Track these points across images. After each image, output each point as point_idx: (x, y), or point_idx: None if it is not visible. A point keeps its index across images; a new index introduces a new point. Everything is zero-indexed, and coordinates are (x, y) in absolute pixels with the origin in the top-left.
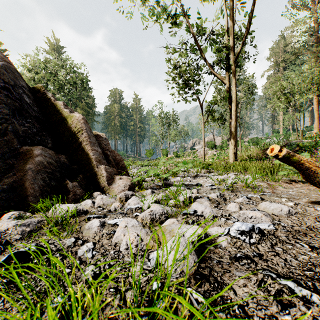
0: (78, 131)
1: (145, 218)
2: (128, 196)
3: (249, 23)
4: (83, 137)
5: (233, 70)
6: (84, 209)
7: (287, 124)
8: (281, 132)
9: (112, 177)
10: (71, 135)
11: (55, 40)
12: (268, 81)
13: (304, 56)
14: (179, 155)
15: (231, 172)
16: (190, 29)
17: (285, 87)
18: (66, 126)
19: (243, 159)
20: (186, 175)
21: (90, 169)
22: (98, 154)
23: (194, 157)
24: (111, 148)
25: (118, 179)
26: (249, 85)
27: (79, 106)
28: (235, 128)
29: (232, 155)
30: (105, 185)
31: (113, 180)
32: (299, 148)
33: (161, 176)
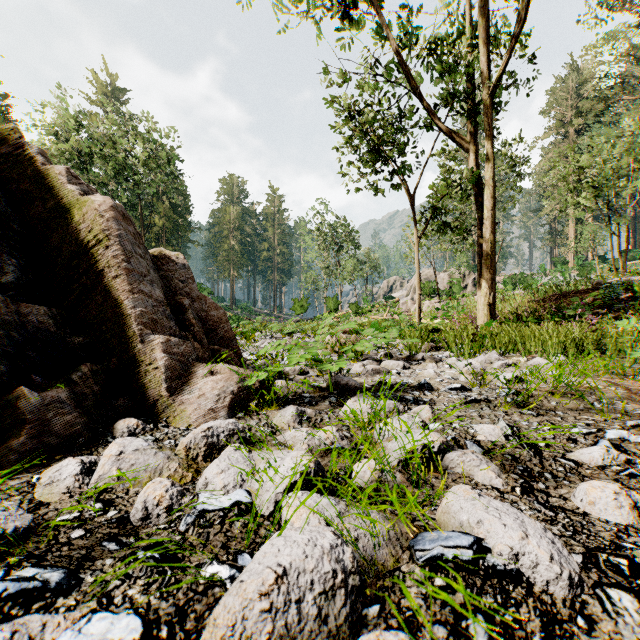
0: (97, 240)
1: (240, 639)
2: (217, 439)
3: (527, 5)
4: (110, 256)
5: (488, 116)
6: (2, 526)
7: (588, 245)
8: (572, 263)
9: (186, 368)
10: (79, 251)
11: (109, 76)
12: (544, 158)
13: (617, 107)
14: (362, 311)
15: (489, 349)
16: (388, 31)
17: (589, 165)
18: (67, 228)
19: (507, 319)
20: (385, 355)
21: (125, 347)
22: (152, 305)
23: (393, 314)
24: (197, 291)
25: (204, 376)
26: (514, 159)
27: (156, 210)
28: (492, 249)
29: (485, 310)
30: (160, 395)
31: (189, 377)
32: (629, 294)
33: (326, 366)
